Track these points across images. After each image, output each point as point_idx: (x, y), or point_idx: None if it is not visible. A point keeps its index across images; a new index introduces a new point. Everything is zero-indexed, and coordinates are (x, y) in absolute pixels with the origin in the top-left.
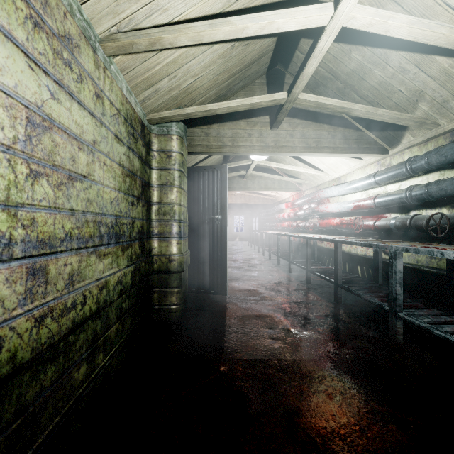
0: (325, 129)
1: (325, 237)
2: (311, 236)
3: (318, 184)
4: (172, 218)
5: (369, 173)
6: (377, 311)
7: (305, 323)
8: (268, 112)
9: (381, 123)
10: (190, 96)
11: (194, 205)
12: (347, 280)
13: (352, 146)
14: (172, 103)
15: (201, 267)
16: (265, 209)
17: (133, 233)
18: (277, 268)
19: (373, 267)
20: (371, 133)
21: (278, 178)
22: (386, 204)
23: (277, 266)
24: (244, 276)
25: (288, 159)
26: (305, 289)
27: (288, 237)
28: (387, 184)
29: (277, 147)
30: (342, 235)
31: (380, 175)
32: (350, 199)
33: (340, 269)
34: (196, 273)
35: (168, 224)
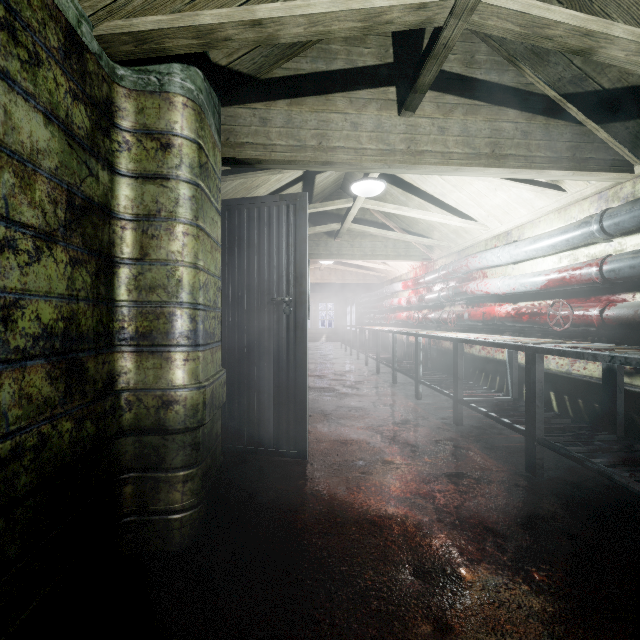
0: (510, 118)
1: (499, 341)
2: (463, 337)
3: (463, 246)
4: (171, 297)
5: (577, 217)
6: (629, 500)
7: (493, 548)
8: (393, 79)
9: (634, 98)
10: (216, 0)
11: (240, 275)
12: (549, 426)
13: (562, 155)
14: (166, 7)
15: (256, 402)
16: (367, 293)
17: (5, 337)
18: (394, 390)
19: (602, 400)
20: (601, 129)
21: (395, 236)
22: (633, 273)
23: (392, 386)
24: (338, 408)
25: (413, 204)
26: (456, 437)
27: (407, 337)
28: (625, 234)
29: (412, 154)
30: (515, 335)
31: (618, 215)
32: (533, 269)
33: (542, 406)
34: (246, 413)
35: (162, 313)
